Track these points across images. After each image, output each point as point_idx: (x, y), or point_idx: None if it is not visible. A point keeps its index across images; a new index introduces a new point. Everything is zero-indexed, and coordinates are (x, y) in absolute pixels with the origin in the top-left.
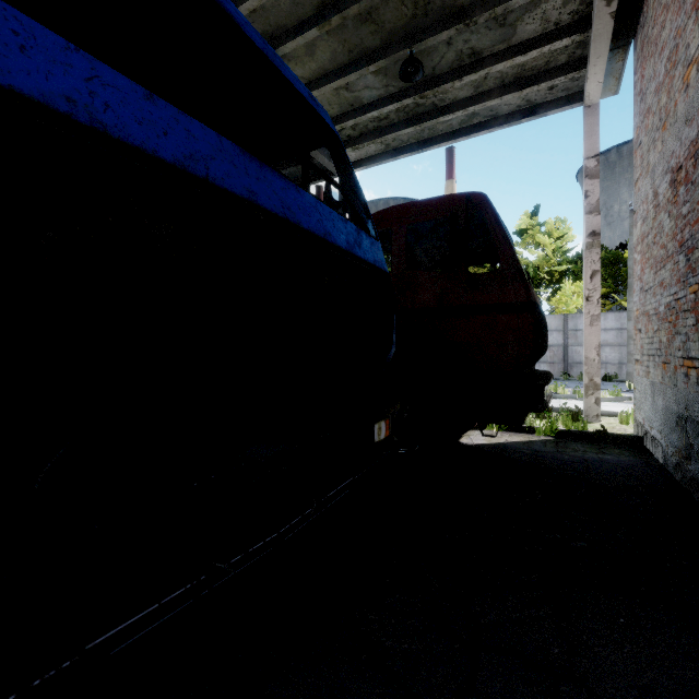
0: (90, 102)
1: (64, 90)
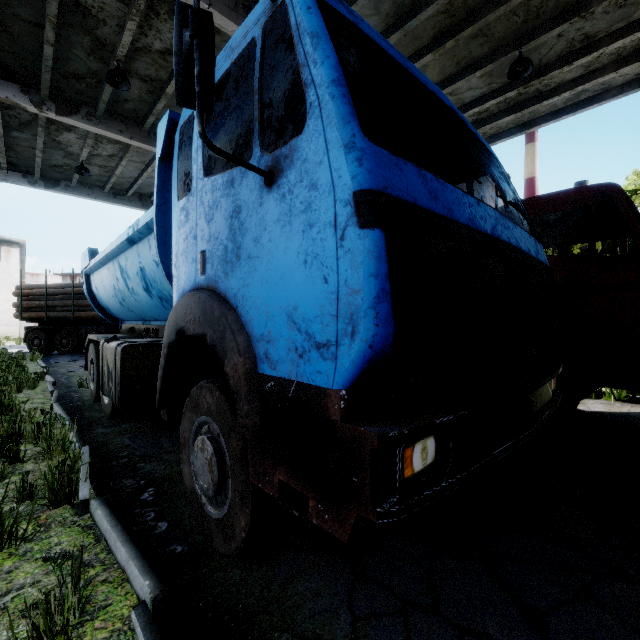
0: (472, 217)
1: (468, 215)
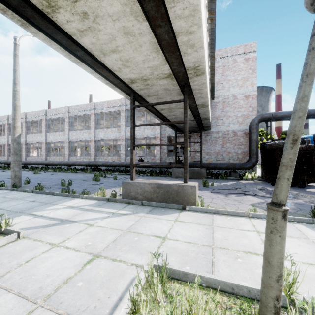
0: None
1: None
